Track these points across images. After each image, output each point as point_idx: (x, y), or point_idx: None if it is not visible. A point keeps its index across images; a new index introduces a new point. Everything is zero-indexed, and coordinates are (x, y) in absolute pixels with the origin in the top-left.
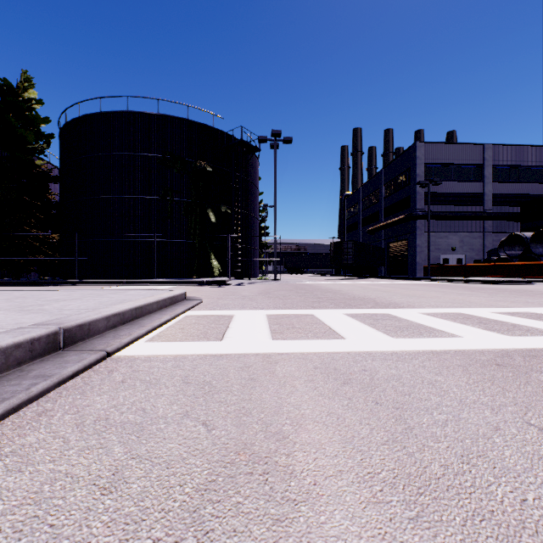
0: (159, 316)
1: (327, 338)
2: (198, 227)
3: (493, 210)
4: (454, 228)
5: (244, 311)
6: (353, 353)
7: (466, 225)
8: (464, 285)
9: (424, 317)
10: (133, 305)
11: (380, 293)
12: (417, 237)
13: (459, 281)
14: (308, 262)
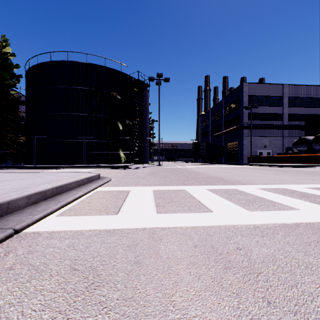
0: (75, 192)
1: (199, 211)
2: (111, 133)
3: (288, 124)
4: (265, 134)
5: (138, 187)
6: (223, 227)
7: (272, 132)
8: (274, 168)
9: (262, 192)
10: (54, 185)
11: (225, 174)
12: (243, 139)
13: (270, 165)
14: (178, 154)
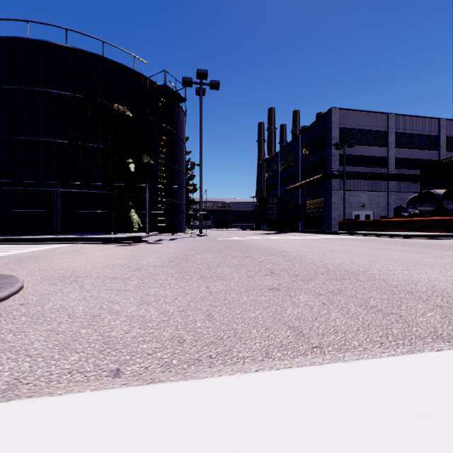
0: None
1: None
2: (115, 177)
3: (395, 172)
4: (363, 187)
5: None
6: None
7: (373, 185)
8: (402, 240)
9: None
10: None
11: (350, 257)
12: (332, 194)
13: (386, 235)
14: (233, 218)
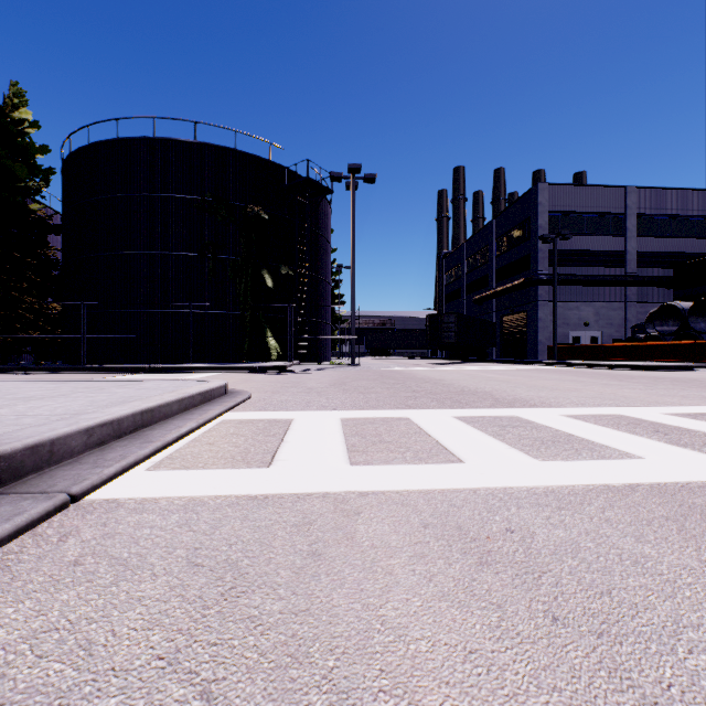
0: (179, 422)
1: (436, 460)
2: (249, 294)
3: (637, 274)
4: (587, 297)
5: (309, 413)
6: (482, 491)
7: (602, 292)
8: (605, 372)
9: (572, 423)
10: (138, 408)
11: (497, 384)
12: (538, 308)
13: (597, 366)
14: (396, 341)
